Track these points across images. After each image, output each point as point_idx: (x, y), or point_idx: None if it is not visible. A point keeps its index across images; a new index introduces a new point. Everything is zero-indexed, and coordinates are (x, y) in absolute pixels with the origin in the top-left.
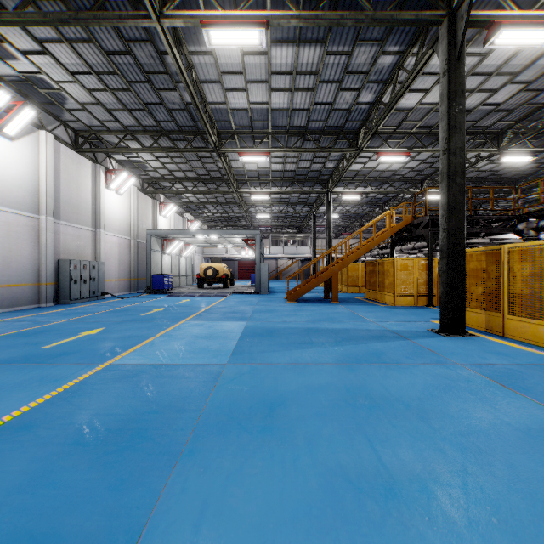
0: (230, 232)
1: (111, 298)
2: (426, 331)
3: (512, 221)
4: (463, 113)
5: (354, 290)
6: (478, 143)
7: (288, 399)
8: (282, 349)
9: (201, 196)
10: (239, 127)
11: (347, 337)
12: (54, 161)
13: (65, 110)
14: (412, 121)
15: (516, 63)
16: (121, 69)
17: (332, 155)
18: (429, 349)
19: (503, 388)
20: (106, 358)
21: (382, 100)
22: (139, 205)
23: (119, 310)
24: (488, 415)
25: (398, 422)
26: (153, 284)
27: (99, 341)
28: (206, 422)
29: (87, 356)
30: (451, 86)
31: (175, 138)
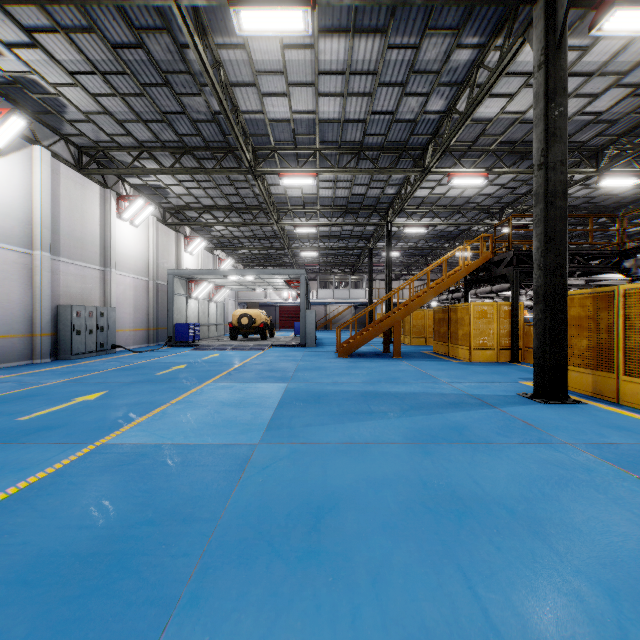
0: (269, 272)
1: (124, 352)
2: (516, 395)
3: (615, 257)
4: (565, 117)
5: (419, 342)
6: (572, 163)
7: (342, 500)
8: (333, 422)
9: (234, 229)
10: (279, 143)
11: (416, 405)
12: (52, 183)
13: (65, 120)
14: (492, 136)
15: (624, 59)
16: (131, 67)
17: (393, 179)
18: (525, 422)
19: (639, 483)
20: (100, 434)
21: (455, 108)
22: (160, 239)
23: (130, 368)
24: (631, 528)
25: (503, 540)
26: (176, 335)
27: (95, 410)
28: (222, 540)
29: (74, 432)
30: (550, 82)
31: (202, 157)
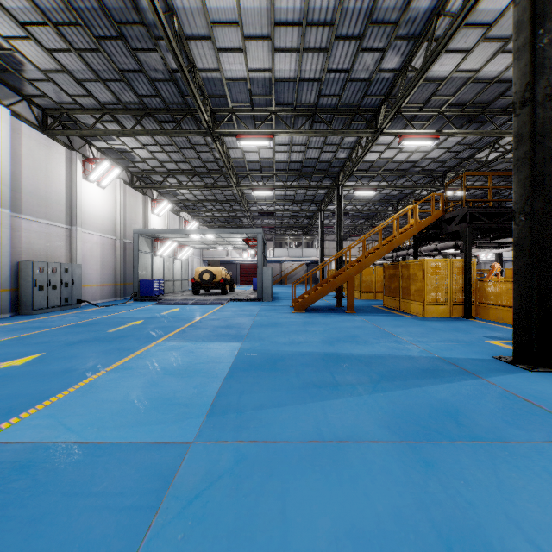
0: (228, 231)
1: (89, 307)
2: (493, 359)
3: None
4: None
5: (368, 296)
6: None
7: None
8: (292, 401)
9: (198, 193)
10: (236, 105)
11: (386, 373)
12: (14, 142)
13: (26, 79)
14: (443, 96)
15: None
16: (83, 18)
17: (345, 142)
18: (529, 401)
19: None
20: None
21: (411, 65)
22: (127, 201)
23: (85, 324)
24: None
25: None
26: (141, 290)
27: (13, 380)
28: None
29: None
30: (536, 5)
31: (162, 120)
